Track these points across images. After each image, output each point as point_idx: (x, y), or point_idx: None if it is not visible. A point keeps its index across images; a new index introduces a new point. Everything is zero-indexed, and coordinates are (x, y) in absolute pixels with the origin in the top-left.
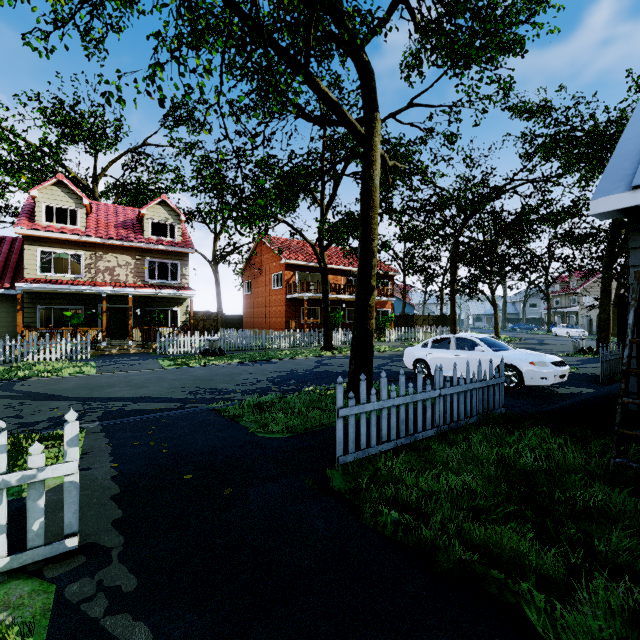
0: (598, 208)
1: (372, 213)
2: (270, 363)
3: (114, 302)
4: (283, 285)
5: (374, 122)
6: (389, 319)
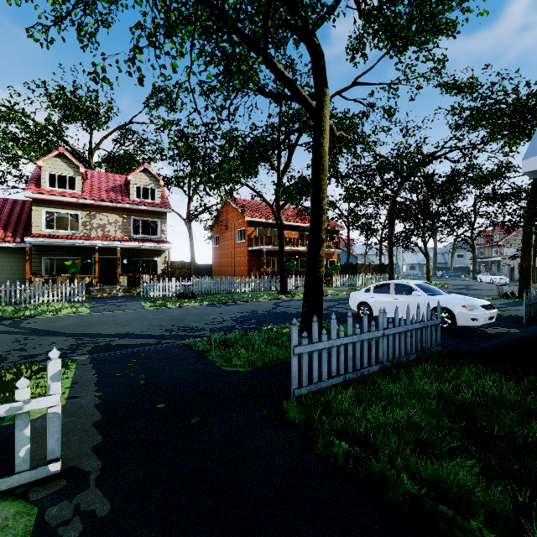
0: (529, 166)
1: (322, 175)
2: (234, 305)
3: (105, 253)
4: (245, 239)
5: (324, 96)
6: (335, 268)
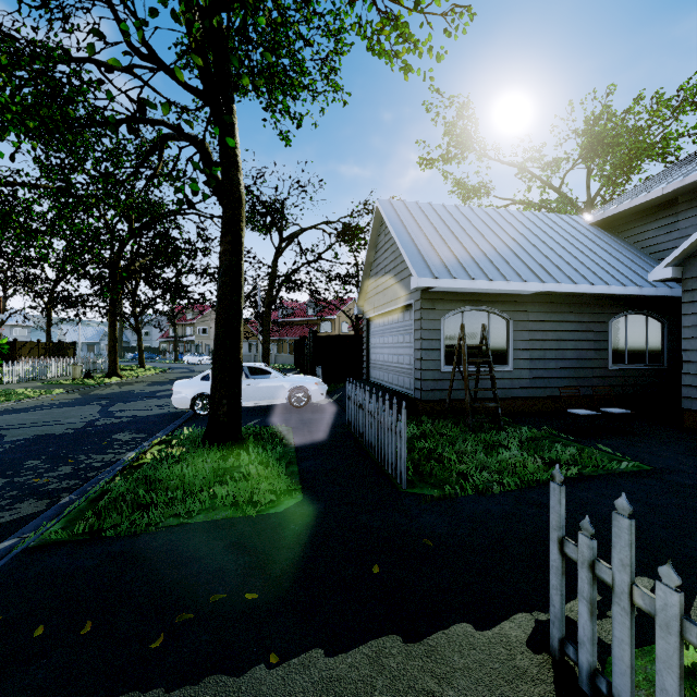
0: (422, 283)
1: (243, 224)
2: None
3: None
4: None
5: (234, 115)
6: None
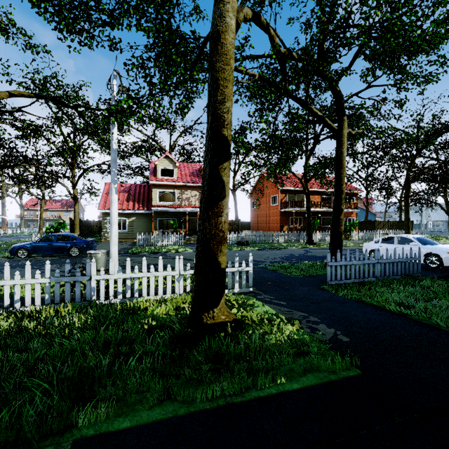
0: None
1: (342, 171)
2: (276, 250)
3: (189, 216)
4: (278, 203)
5: (343, 122)
6: (354, 224)
